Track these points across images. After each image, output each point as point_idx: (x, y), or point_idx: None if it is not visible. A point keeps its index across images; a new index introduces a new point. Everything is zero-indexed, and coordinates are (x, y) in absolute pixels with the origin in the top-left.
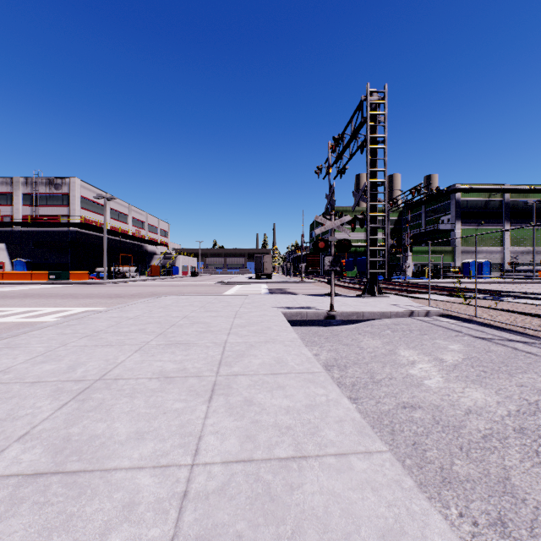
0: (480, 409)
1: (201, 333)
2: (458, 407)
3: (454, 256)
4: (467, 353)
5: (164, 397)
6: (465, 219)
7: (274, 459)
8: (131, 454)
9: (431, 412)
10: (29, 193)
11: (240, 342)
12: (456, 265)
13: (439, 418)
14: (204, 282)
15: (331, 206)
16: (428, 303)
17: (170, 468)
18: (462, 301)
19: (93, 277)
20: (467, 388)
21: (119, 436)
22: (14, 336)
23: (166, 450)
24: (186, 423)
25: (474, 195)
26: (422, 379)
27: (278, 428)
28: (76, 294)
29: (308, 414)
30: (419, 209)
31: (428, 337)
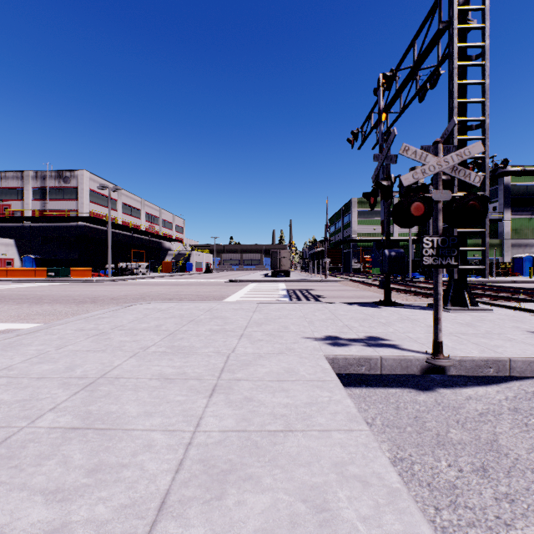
0: None
1: None
2: None
3: (502, 250)
4: None
5: None
6: (516, 207)
7: None
8: None
9: None
10: (38, 188)
11: None
12: (504, 261)
13: None
14: (214, 280)
15: (386, 169)
16: None
17: None
18: None
19: (100, 274)
20: None
21: None
22: None
23: None
24: None
25: (527, 179)
26: None
27: None
28: (48, 296)
29: None
30: None
31: None
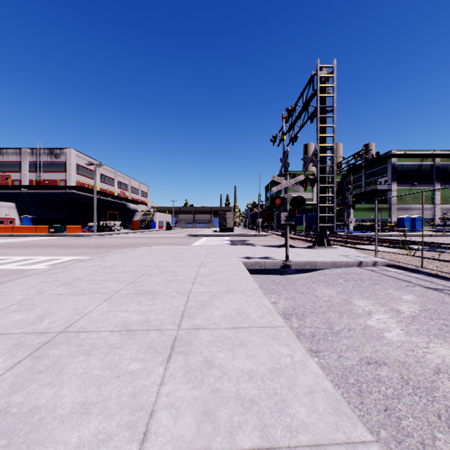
0: None
1: (168, 282)
2: (425, 365)
3: (390, 212)
4: (423, 304)
5: (121, 355)
6: (400, 180)
7: None
8: (69, 437)
9: (398, 369)
10: (34, 162)
11: (203, 292)
12: (392, 220)
13: (407, 377)
14: (176, 235)
15: (285, 168)
16: (373, 253)
17: None
18: (405, 252)
19: (85, 230)
20: (431, 343)
21: (62, 409)
22: (0, 283)
23: (110, 432)
24: (139, 391)
25: (408, 160)
26: (381, 332)
27: (240, 401)
28: (69, 245)
29: (273, 381)
30: (359, 172)
31: (380, 287)
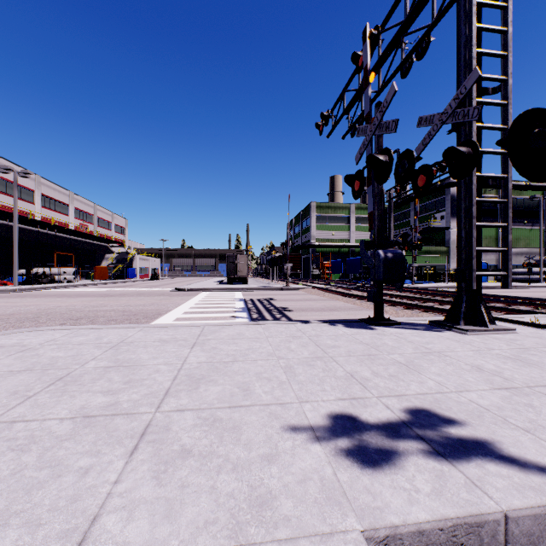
0: None
1: None
2: None
3: (449, 257)
4: None
5: None
6: None
7: None
8: None
9: None
10: None
11: None
12: (451, 267)
13: None
14: (157, 289)
15: (378, 143)
16: None
17: None
18: None
19: (5, 282)
20: None
21: None
22: None
23: None
24: None
25: None
26: None
27: None
28: None
29: None
30: (408, 206)
31: None
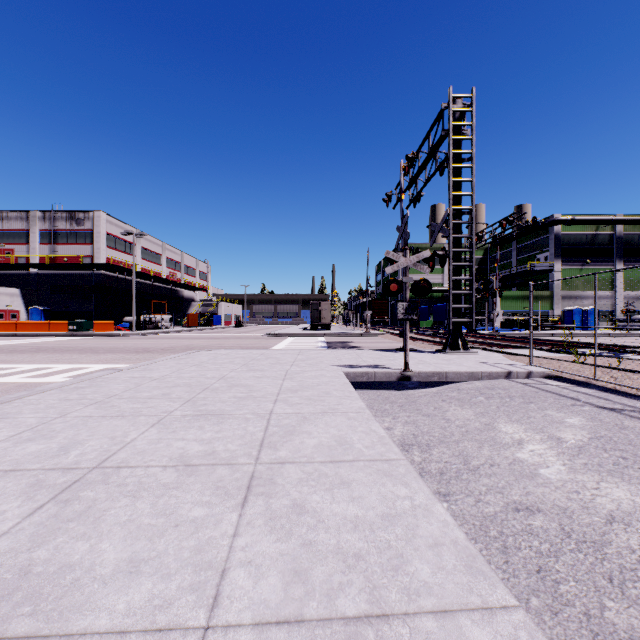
0: (628, 516)
1: (240, 400)
2: (595, 512)
3: (553, 302)
4: (594, 430)
5: (179, 498)
6: (566, 257)
7: (336, 619)
8: (114, 603)
9: (556, 518)
10: (47, 230)
11: (290, 413)
12: (555, 314)
13: (569, 528)
14: (249, 334)
15: (404, 241)
16: (528, 360)
17: (170, 635)
18: (572, 358)
19: (120, 328)
20: (604, 482)
21: (103, 567)
22: (5, 402)
23: (168, 596)
24: (205, 544)
25: (578, 228)
26: (536, 468)
27: (342, 556)
28: (97, 348)
29: (386, 531)
30: (509, 245)
31: (535, 407)
